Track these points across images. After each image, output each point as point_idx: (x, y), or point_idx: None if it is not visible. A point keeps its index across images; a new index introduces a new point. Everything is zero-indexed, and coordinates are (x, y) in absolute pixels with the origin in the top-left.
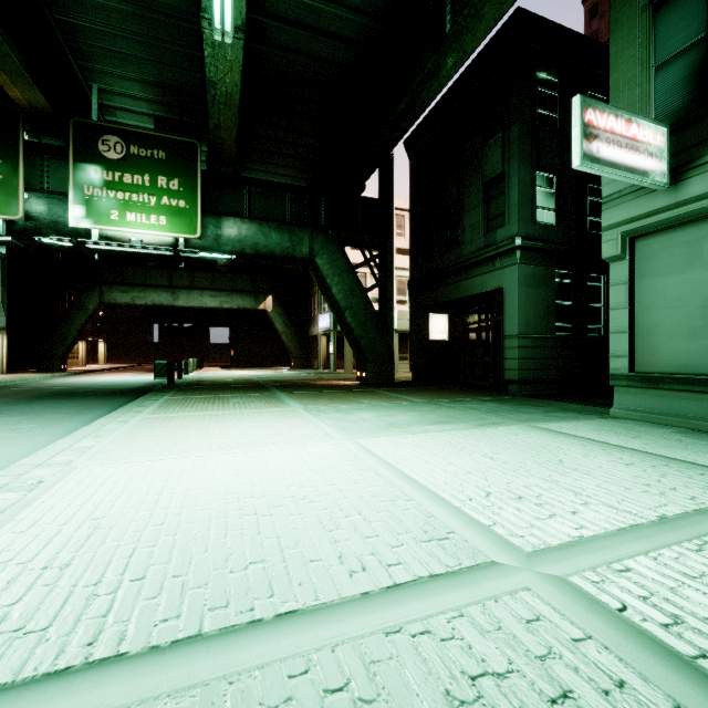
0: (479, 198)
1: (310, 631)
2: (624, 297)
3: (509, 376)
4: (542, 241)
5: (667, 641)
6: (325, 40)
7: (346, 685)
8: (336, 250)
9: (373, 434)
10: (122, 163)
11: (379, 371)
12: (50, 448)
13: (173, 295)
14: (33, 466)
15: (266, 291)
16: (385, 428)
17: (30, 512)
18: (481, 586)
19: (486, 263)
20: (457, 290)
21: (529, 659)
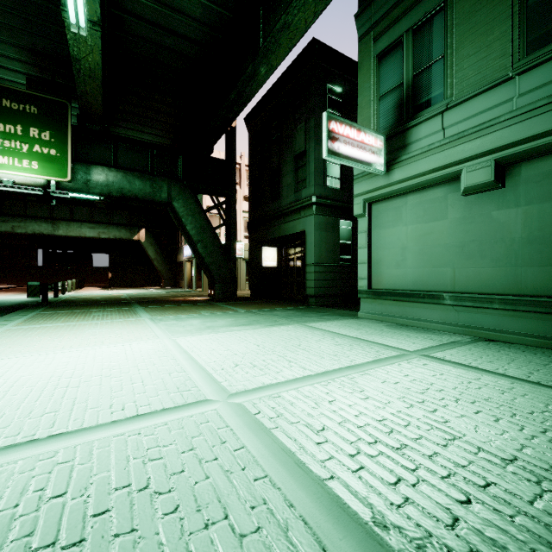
0: (292, 166)
1: (66, 440)
2: (365, 240)
3: (309, 292)
4: (330, 200)
5: (266, 424)
6: (175, 38)
7: (73, 459)
8: (190, 197)
9: (190, 334)
10: None
11: (225, 289)
12: None
13: (53, 226)
14: None
15: (140, 225)
16: (202, 330)
17: None
18: (189, 411)
19: (295, 213)
20: (278, 230)
21: (186, 438)
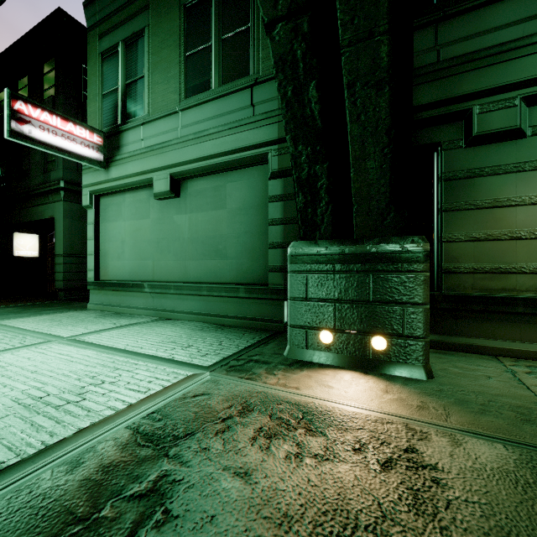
0: None
1: None
2: (93, 232)
3: (58, 286)
4: None
5: None
6: None
7: None
8: None
9: None
10: None
11: None
12: None
13: None
14: None
15: None
16: None
17: None
18: None
19: (44, 196)
20: (26, 214)
21: None
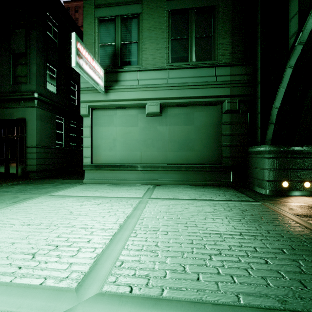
0: (8, 60)
1: None
2: (89, 132)
3: (30, 168)
4: (50, 99)
5: (151, 293)
6: None
7: None
8: None
9: None
10: None
11: None
12: None
13: None
14: None
15: None
16: None
17: None
18: None
19: (13, 102)
20: None
21: None
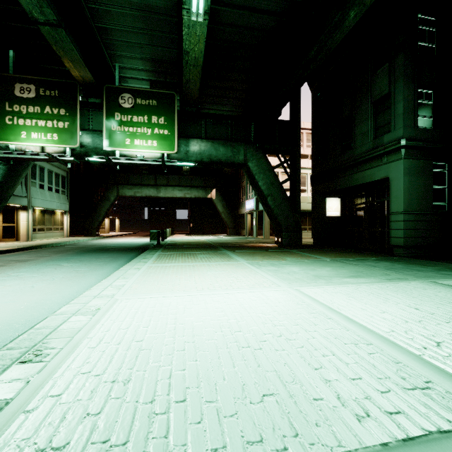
0: (368, 113)
1: None
2: None
3: (394, 242)
4: (422, 141)
5: None
6: (258, 15)
7: None
8: (262, 157)
9: (306, 283)
10: (132, 109)
11: (291, 237)
12: (99, 285)
13: (157, 190)
14: (92, 297)
15: (211, 186)
16: (313, 279)
17: (96, 332)
18: None
19: (374, 160)
20: (350, 180)
21: None
